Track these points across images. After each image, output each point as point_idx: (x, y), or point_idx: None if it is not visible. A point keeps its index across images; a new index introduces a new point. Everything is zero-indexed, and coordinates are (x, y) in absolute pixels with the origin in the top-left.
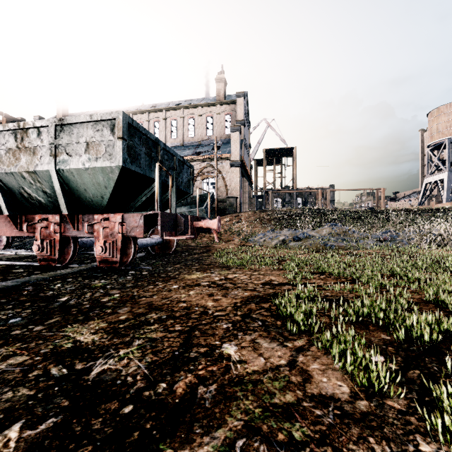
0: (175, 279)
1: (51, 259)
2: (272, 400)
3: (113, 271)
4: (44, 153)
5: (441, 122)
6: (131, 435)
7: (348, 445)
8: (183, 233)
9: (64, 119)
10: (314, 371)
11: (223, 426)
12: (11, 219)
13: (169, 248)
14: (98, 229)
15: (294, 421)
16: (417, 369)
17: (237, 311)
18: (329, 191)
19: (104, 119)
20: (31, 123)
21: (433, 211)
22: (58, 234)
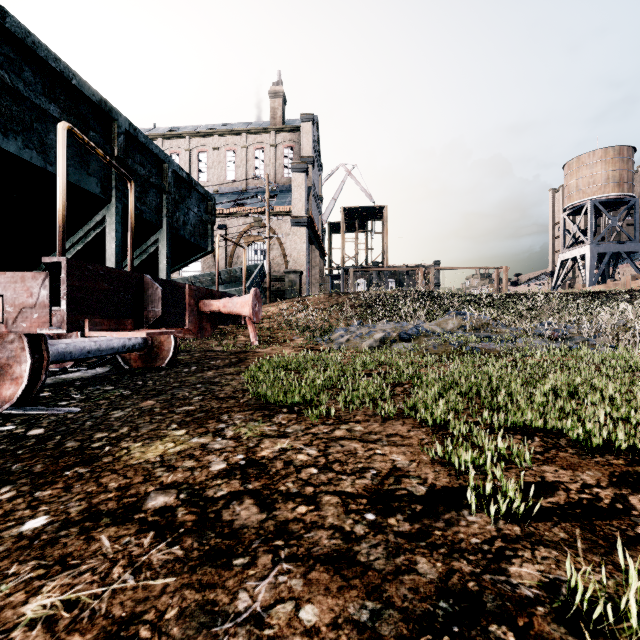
0: (85, 466)
1: None
2: None
3: None
4: None
5: (581, 177)
6: None
7: None
8: (168, 324)
9: None
10: None
11: None
12: None
13: (160, 358)
14: None
15: None
16: None
17: None
18: (433, 270)
19: None
20: None
21: (592, 295)
22: None
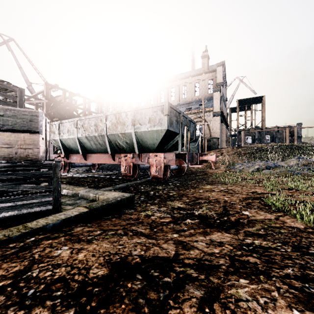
0: (198, 188)
1: (127, 175)
2: (271, 225)
3: (160, 183)
4: (129, 124)
5: None
6: (225, 225)
7: (302, 235)
8: (196, 163)
9: (139, 107)
10: (287, 221)
11: (254, 227)
12: (111, 156)
13: (182, 172)
14: (151, 161)
15: (280, 229)
16: None
17: (242, 202)
18: (296, 129)
19: (158, 105)
20: (123, 110)
21: None
22: (132, 163)
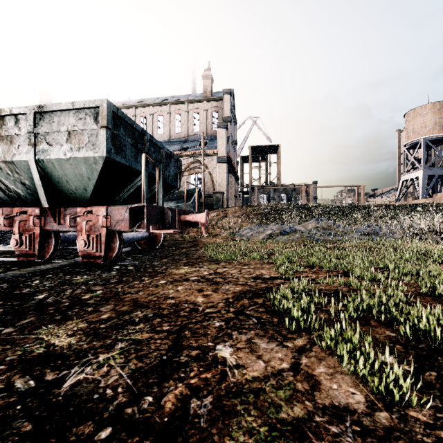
0: (162, 274)
1: (30, 254)
2: (279, 415)
3: (97, 266)
4: (22, 142)
5: (416, 123)
6: None
7: None
8: (171, 227)
9: (44, 106)
10: (321, 376)
11: None
12: None
13: (156, 243)
14: (81, 223)
15: None
16: (433, 371)
17: (230, 308)
18: (312, 188)
19: (87, 106)
20: (8, 110)
21: (412, 207)
22: (38, 228)
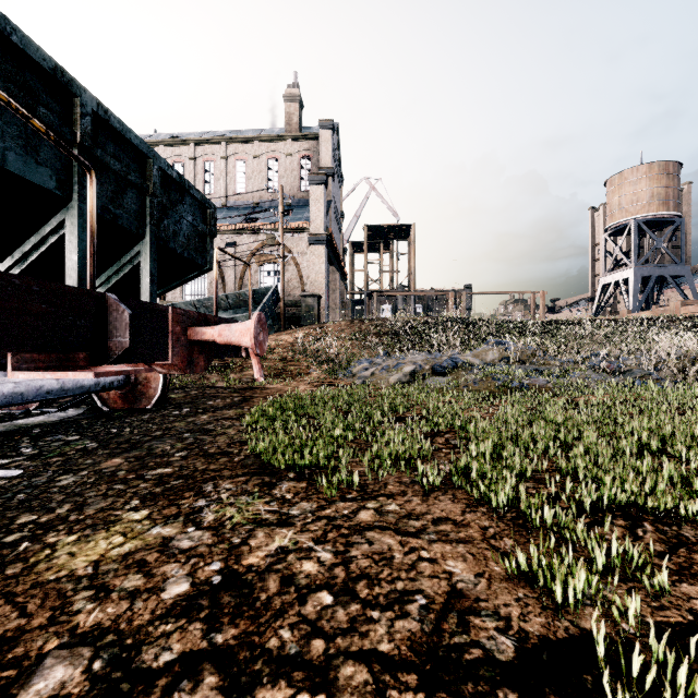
0: None
1: None
2: None
3: None
4: None
5: (624, 194)
6: None
7: None
8: (144, 357)
9: None
10: None
11: None
12: None
13: (146, 397)
14: None
15: None
16: None
17: None
18: (465, 295)
19: None
20: None
21: (640, 322)
22: None
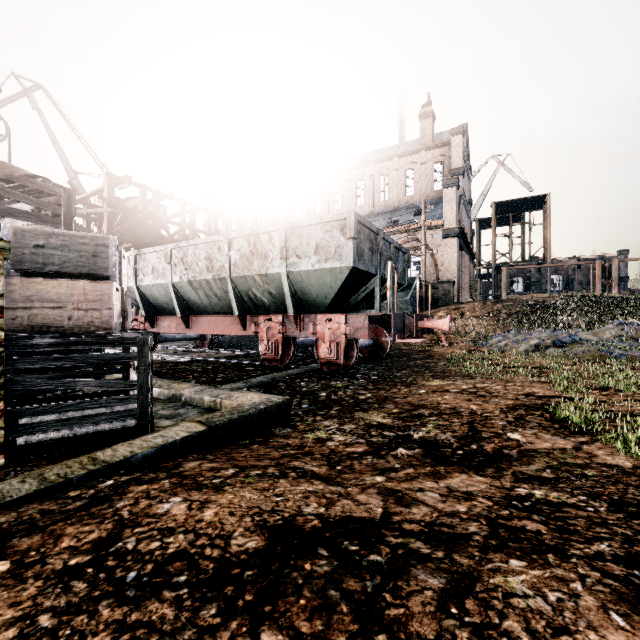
0: (415, 384)
1: (271, 359)
2: (565, 461)
3: (338, 374)
4: (275, 257)
5: None
6: (474, 459)
7: (627, 481)
8: (410, 335)
9: (295, 223)
10: (599, 454)
11: (532, 464)
12: (239, 320)
13: (382, 352)
14: (321, 330)
15: (584, 469)
16: None
17: (507, 414)
18: (617, 262)
19: (335, 219)
20: (264, 229)
21: None
22: (280, 335)
